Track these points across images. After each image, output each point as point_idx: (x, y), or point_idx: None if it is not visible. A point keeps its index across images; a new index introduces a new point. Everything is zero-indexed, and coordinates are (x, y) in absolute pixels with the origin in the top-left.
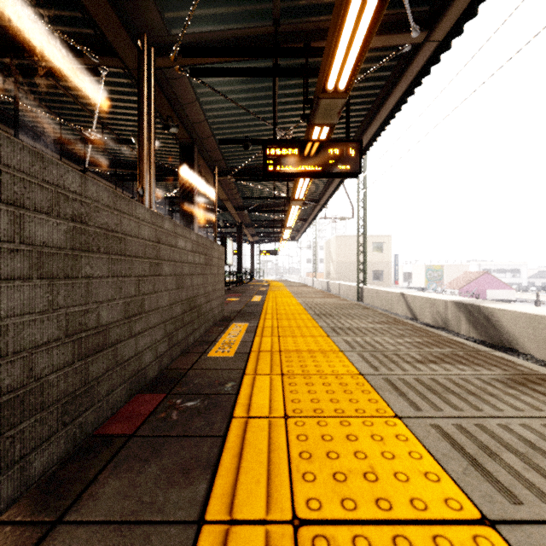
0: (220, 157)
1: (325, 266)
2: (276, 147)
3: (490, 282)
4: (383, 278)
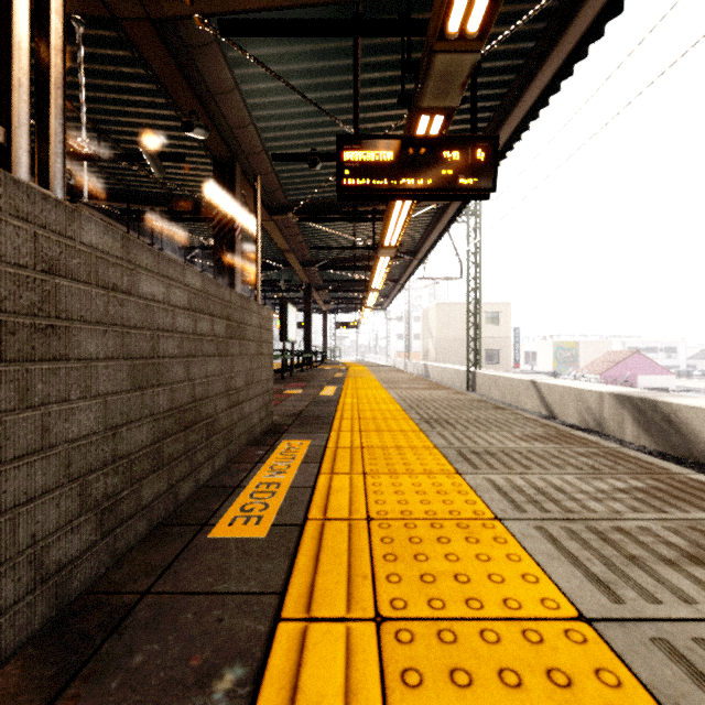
0: (277, 185)
1: (422, 344)
2: (359, 147)
3: (641, 365)
4: (499, 359)
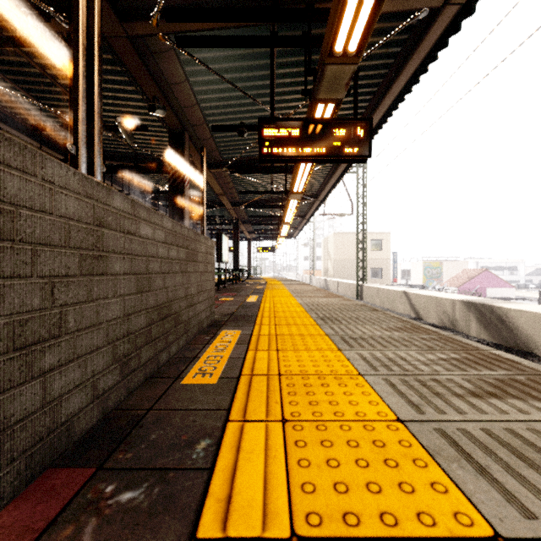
0: (214, 147)
1: (323, 264)
2: (274, 126)
3: (489, 280)
4: (382, 276)
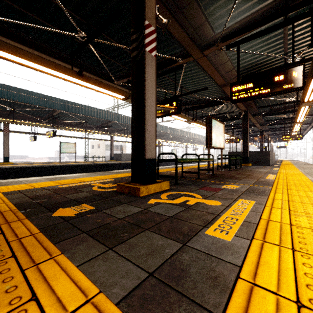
0: (267, 128)
1: None
2: (284, 136)
3: None
4: None
